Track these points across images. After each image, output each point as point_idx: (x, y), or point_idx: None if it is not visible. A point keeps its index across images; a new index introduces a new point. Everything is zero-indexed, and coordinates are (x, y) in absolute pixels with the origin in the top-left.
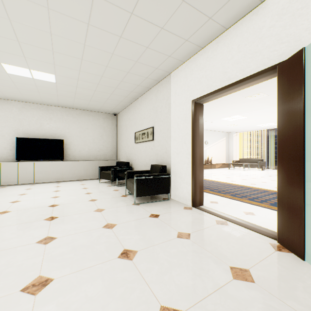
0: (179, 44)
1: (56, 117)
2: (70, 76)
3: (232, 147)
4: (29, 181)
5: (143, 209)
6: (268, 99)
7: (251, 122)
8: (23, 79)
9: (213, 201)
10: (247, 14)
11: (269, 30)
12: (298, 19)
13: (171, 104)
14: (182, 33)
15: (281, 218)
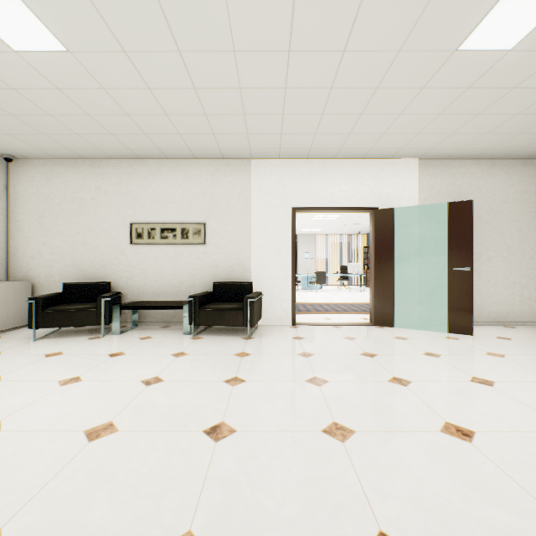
0: (302, 147)
1: None
2: (104, 75)
3: None
4: None
5: (272, 338)
6: None
7: None
8: None
9: None
10: (351, 159)
11: (366, 181)
12: (382, 185)
13: (253, 201)
14: (317, 144)
15: (377, 309)
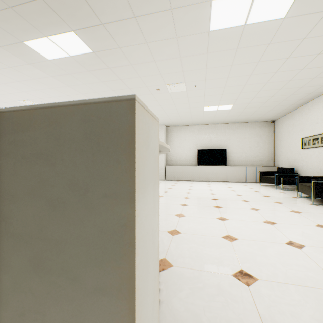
0: None
1: (220, 132)
2: (244, 102)
3: None
4: (205, 179)
5: None
6: None
7: None
8: (210, 112)
9: None
10: None
11: None
12: None
13: None
14: None
15: None
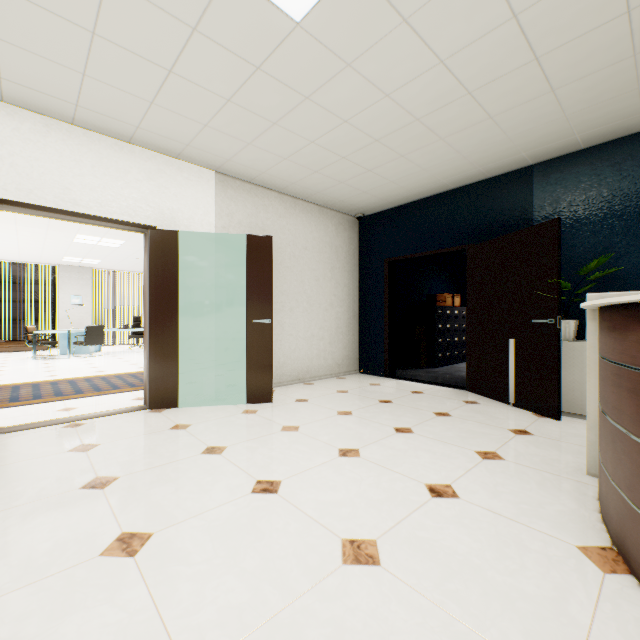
0: None
1: None
2: None
3: None
4: None
5: None
6: None
7: None
8: None
9: None
10: (109, 137)
11: (137, 182)
12: (163, 195)
13: None
14: (13, 71)
15: (155, 383)
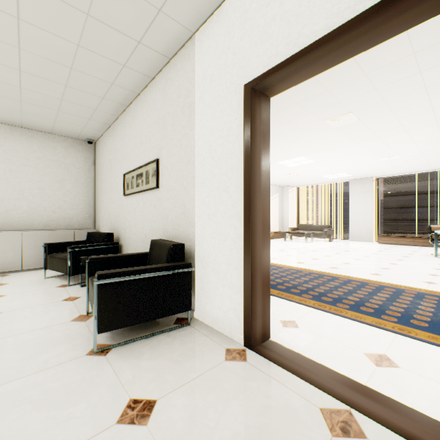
0: None
1: None
2: None
3: (287, 209)
4: None
5: (113, 373)
6: (355, 129)
7: (318, 170)
8: None
9: (286, 322)
10: None
11: None
12: None
13: (196, 104)
14: None
15: None
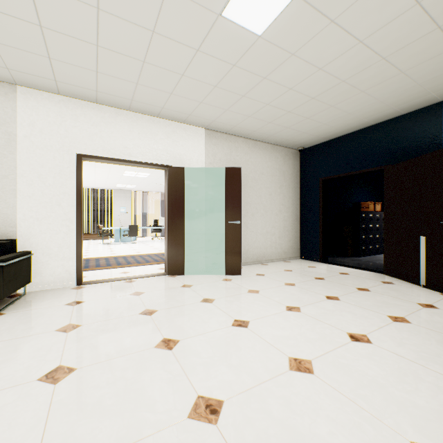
0: (86, 87)
1: None
2: None
3: None
4: None
5: (35, 309)
6: None
7: None
8: None
9: None
10: (147, 115)
11: (161, 140)
12: (175, 146)
13: (19, 138)
14: (103, 87)
15: (171, 259)
